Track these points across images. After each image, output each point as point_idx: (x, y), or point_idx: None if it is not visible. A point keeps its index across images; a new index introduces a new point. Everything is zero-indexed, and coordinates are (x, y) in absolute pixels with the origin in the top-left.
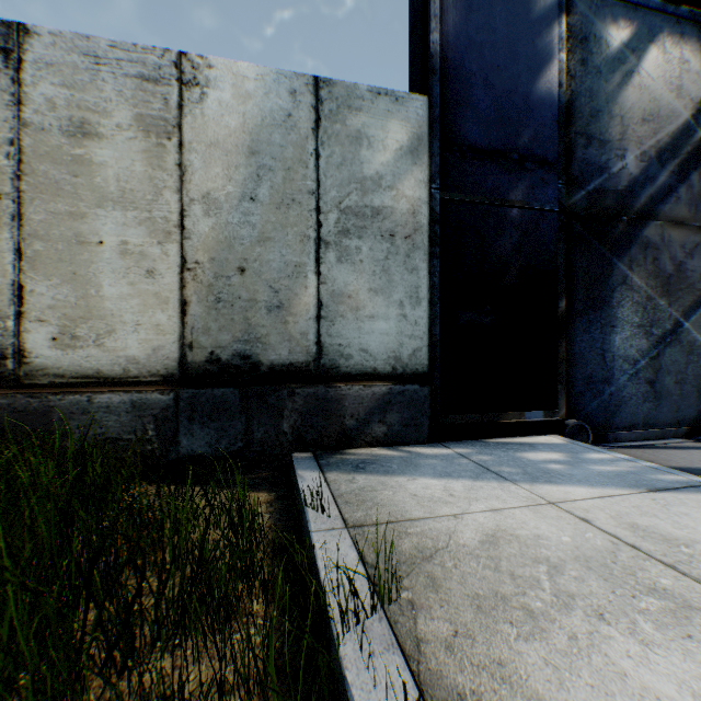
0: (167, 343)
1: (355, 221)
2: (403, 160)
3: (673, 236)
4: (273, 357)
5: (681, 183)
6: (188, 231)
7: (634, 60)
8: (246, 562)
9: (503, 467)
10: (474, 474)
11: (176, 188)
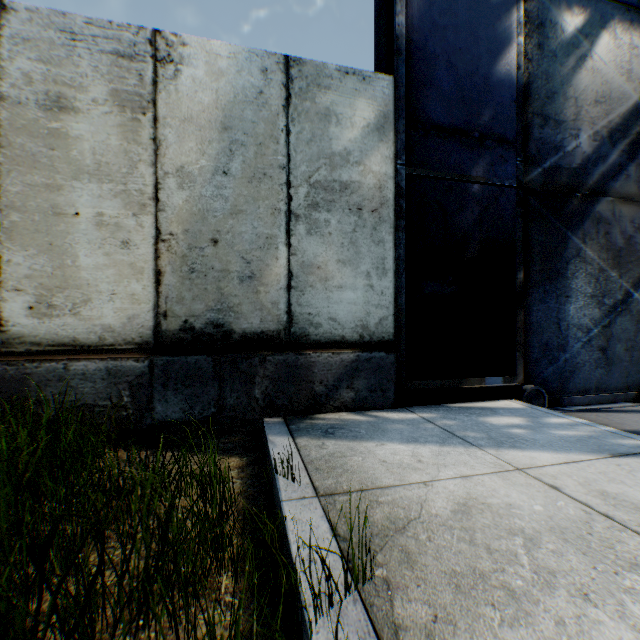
0: (141, 312)
1: (324, 195)
2: (370, 137)
3: (623, 211)
4: (245, 326)
5: (631, 162)
6: (163, 204)
7: (587, 45)
8: (216, 533)
9: (467, 431)
10: (441, 439)
11: (151, 162)
